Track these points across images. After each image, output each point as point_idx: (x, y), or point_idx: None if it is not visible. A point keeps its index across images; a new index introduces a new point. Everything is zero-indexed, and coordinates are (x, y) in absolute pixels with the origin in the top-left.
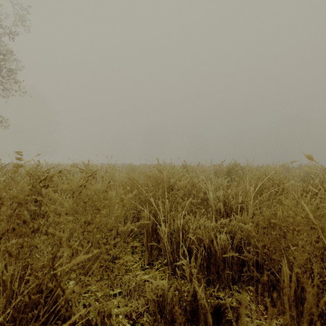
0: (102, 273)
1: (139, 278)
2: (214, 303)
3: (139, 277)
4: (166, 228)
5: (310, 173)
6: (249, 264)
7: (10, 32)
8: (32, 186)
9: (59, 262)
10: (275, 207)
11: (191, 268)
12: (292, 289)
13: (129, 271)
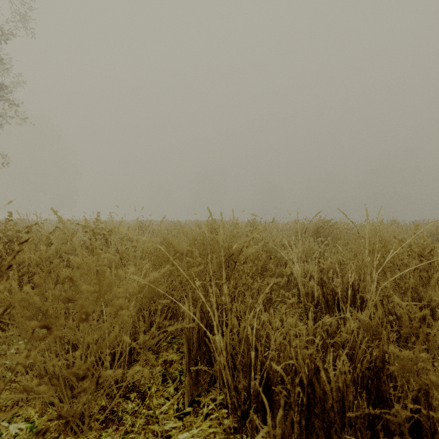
0: (101, 426)
1: None
2: None
3: None
4: (223, 342)
5: (437, 234)
6: (404, 430)
7: (5, 34)
8: None
9: None
10: None
11: (277, 438)
12: None
13: (153, 422)
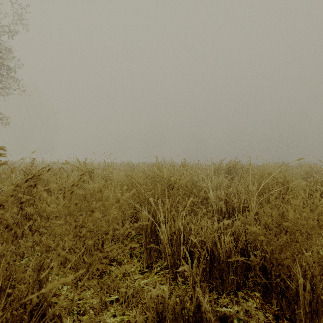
0: (98, 277)
1: (137, 284)
2: (220, 314)
3: (137, 283)
4: (166, 230)
5: (311, 172)
6: (256, 269)
7: (9, 31)
8: (17, 185)
9: (46, 273)
10: (284, 208)
11: (193, 273)
12: (306, 299)
13: (127, 275)
